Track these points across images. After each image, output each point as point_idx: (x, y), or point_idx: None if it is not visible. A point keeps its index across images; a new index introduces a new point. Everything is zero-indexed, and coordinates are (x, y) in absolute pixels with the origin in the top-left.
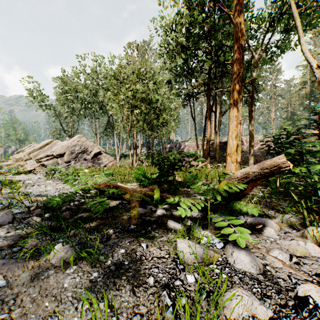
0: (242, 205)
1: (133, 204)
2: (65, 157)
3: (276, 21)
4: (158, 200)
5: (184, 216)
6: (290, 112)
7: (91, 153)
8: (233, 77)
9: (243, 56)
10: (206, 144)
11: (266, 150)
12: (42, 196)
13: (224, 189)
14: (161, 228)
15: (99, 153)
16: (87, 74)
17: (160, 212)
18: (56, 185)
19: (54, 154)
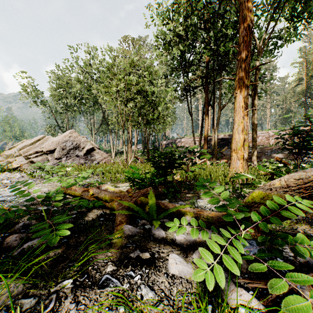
0: (303, 238)
1: (119, 217)
2: (55, 153)
3: (280, 7)
4: (154, 210)
5: (193, 242)
6: (286, 109)
7: (84, 149)
8: (239, 62)
9: (250, 39)
10: (204, 140)
11: (283, 145)
12: (6, 202)
13: (254, 201)
14: (158, 275)
15: (92, 149)
16: (81, 69)
17: (157, 234)
18: (35, 185)
19: (44, 150)
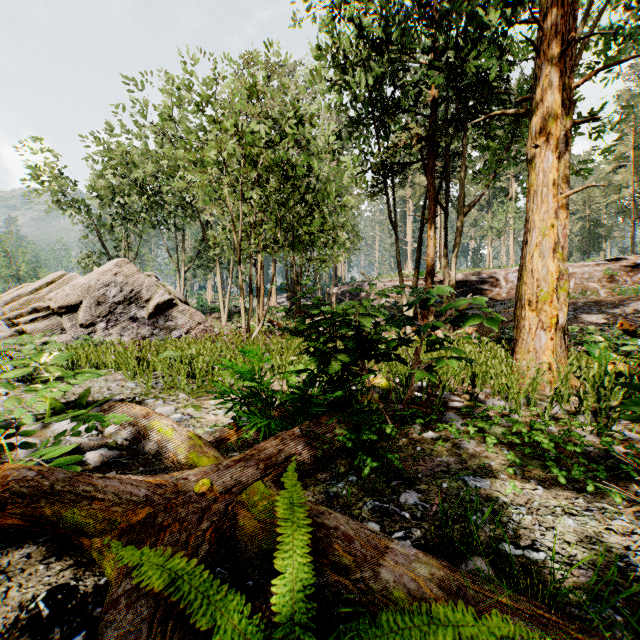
0: None
1: None
2: (80, 313)
3: None
4: (303, 596)
5: None
6: (590, 221)
7: (149, 304)
8: (544, 62)
9: None
10: (426, 282)
11: None
12: None
13: None
14: None
15: (170, 304)
16: (153, 128)
17: None
18: None
19: (53, 305)
